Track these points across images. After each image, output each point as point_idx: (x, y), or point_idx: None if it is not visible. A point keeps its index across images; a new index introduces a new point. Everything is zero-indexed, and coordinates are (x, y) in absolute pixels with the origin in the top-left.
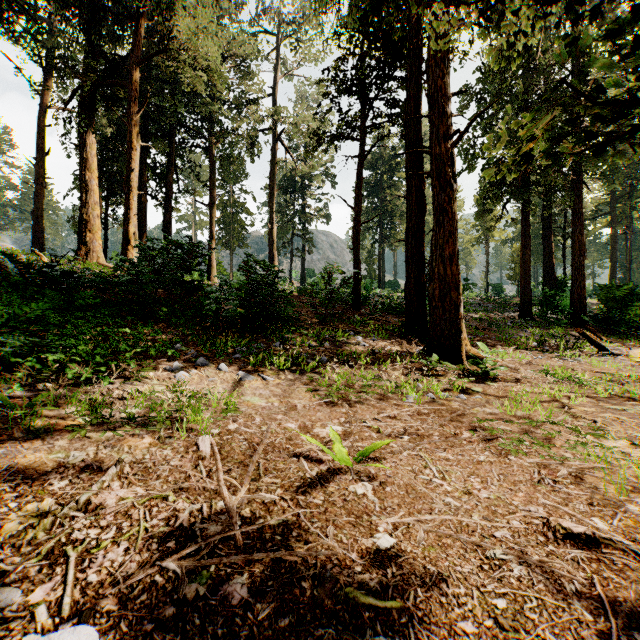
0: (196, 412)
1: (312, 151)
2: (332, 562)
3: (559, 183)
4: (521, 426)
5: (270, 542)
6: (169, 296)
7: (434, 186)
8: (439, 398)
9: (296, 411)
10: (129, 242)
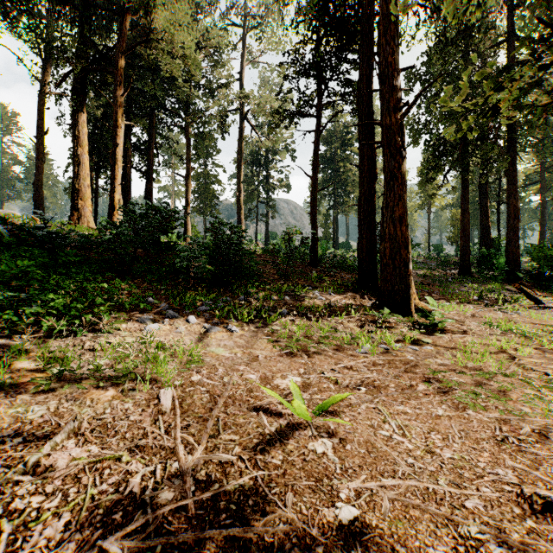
0: (162, 363)
1: (274, 127)
2: (291, 540)
3: (496, 154)
4: (473, 378)
5: (224, 513)
6: (146, 255)
7: (385, 154)
8: (392, 349)
9: (258, 362)
10: (114, 208)
